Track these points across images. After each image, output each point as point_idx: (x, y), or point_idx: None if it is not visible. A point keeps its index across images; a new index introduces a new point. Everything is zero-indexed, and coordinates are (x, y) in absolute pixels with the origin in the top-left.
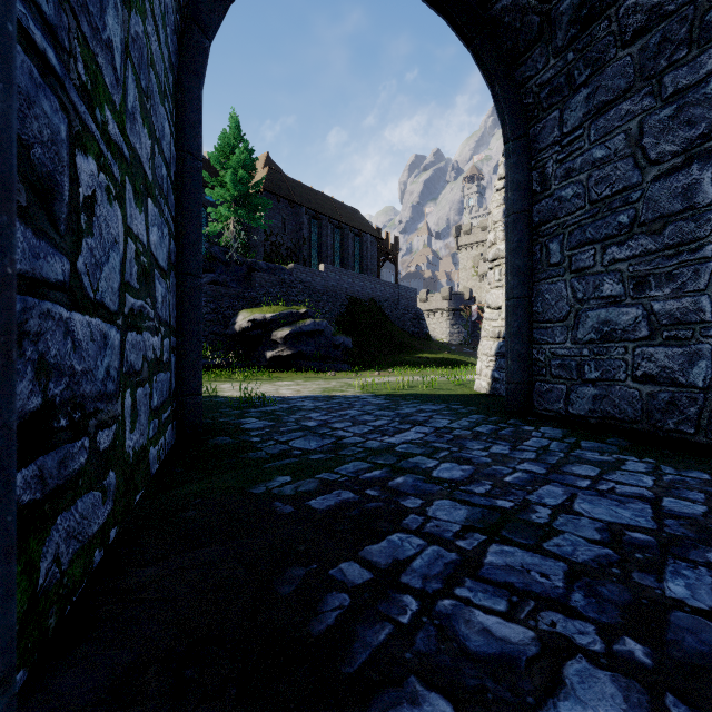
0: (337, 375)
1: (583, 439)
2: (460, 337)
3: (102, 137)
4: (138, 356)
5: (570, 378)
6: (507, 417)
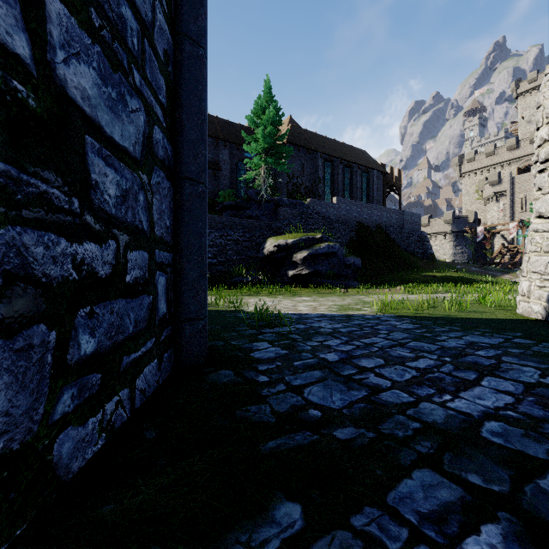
0: (349, 291)
1: None
2: (463, 257)
3: None
4: None
5: None
6: None
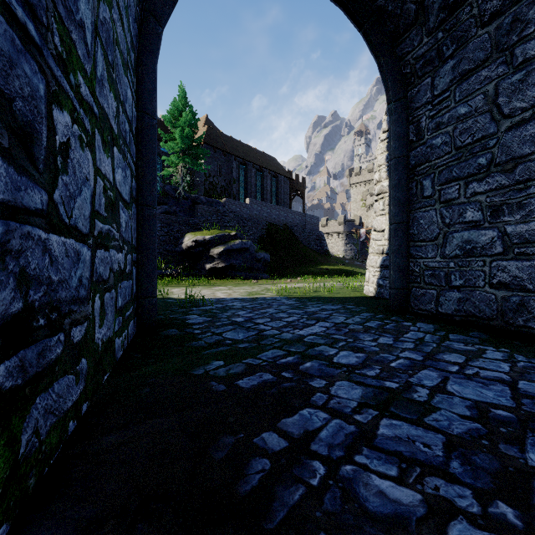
0: (259, 282)
1: (451, 333)
2: (351, 253)
3: (76, 97)
4: (106, 268)
5: (439, 285)
6: (390, 315)
